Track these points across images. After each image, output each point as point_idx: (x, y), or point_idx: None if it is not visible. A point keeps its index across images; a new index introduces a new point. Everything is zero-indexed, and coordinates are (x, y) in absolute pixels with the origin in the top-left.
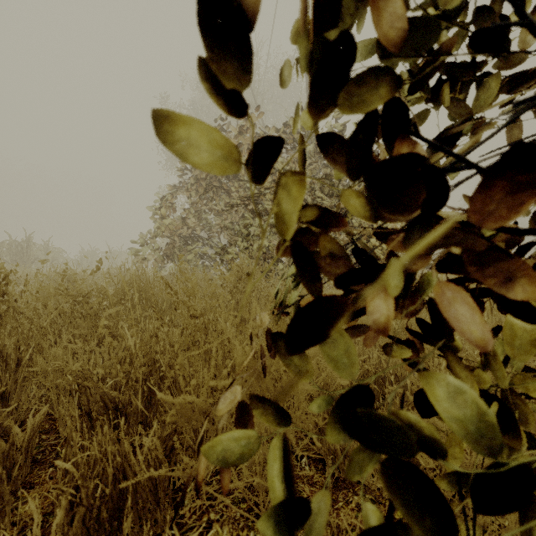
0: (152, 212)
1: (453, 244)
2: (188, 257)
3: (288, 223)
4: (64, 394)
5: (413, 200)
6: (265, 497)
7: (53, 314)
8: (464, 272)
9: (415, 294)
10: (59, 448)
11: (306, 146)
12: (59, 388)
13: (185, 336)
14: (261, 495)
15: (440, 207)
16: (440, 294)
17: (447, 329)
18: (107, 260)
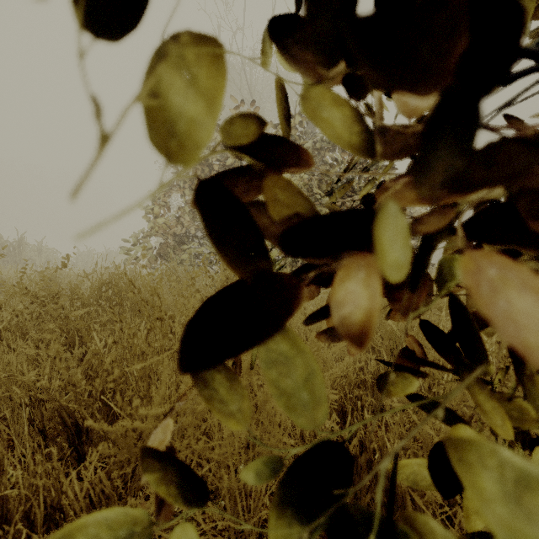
0: (145, 210)
1: (500, 185)
2: (182, 257)
3: (185, 140)
4: (21, 407)
5: (428, 74)
6: (242, 532)
7: (9, 316)
8: (512, 243)
9: (425, 285)
10: (11, 470)
11: (303, 143)
12: (13, 400)
13: (150, 342)
14: (233, 535)
15: (482, 95)
16: (481, 277)
17: (474, 340)
18: (103, 261)
